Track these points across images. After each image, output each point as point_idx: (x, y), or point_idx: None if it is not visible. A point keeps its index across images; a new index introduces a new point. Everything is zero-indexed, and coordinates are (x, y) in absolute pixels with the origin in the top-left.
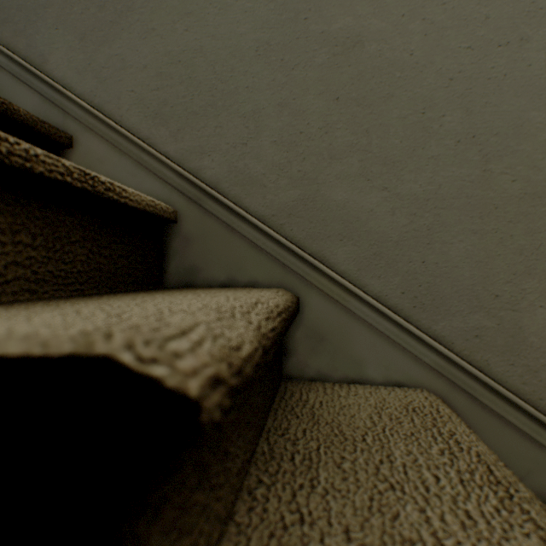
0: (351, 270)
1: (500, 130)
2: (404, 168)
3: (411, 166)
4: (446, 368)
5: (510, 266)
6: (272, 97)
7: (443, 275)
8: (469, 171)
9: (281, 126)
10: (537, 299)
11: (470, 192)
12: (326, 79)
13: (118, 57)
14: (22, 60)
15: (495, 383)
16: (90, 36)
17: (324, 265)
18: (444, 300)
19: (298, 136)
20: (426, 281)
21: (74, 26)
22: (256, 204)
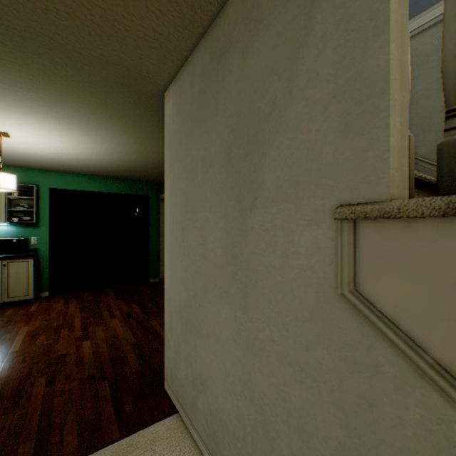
0: None
1: None
2: None
3: None
4: None
5: None
6: None
7: None
8: None
9: None
10: None
11: None
12: None
13: None
14: None
15: None
16: None
17: None
18: None
19: None
20: None
21: None
22: None
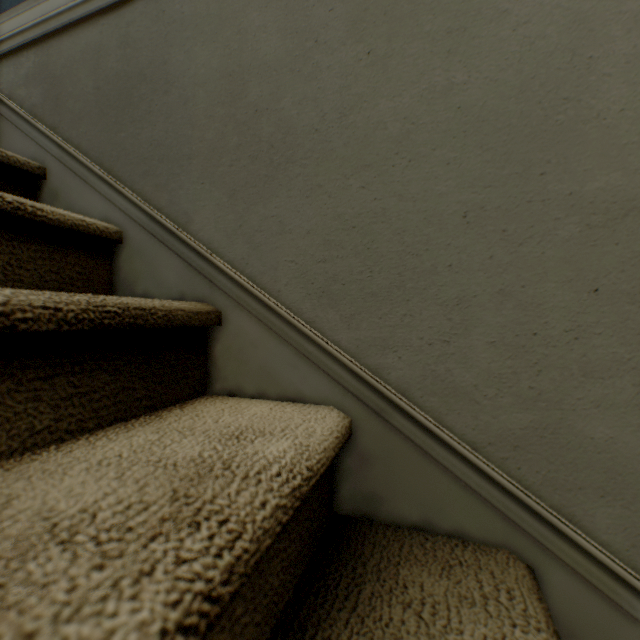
0: (620, 542)
1: None
2: None
3: None
4: None
5: None
6: (488, 281)
7: None
8: None
9: (502, 322)
10: None
11: None
12: (575, 261)
13: (274, 218)
14: (165, 221)
15: None
16: (241, 192)
17: (575, 532)
18: None
19: (528, 339)
20: None
21: (222, 179)
22: (463, 424)
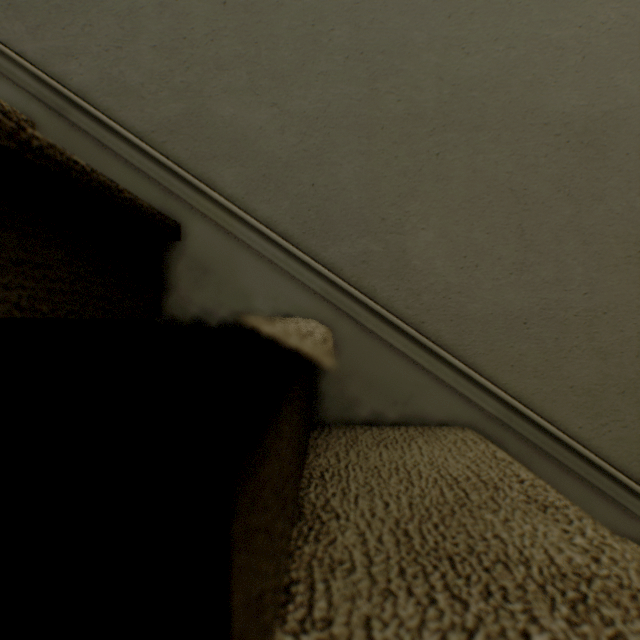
0: (240, 194)
1: (386, 48)
2: (294, 84)
3: (301, 82)
4: (333, 294)
5: (396, 189)
6: None
7: (332, 199)
8: (358, 90)
9: (163, 30)
10: (419, 222)
11: (359, 111)
12: None
13: None
14: None
15: (379, 307)
16: None
17: (208, 187)
18: (333, 225)
19: (181, 43)
20: (317, 206)
21: None
22: (133, 118)
